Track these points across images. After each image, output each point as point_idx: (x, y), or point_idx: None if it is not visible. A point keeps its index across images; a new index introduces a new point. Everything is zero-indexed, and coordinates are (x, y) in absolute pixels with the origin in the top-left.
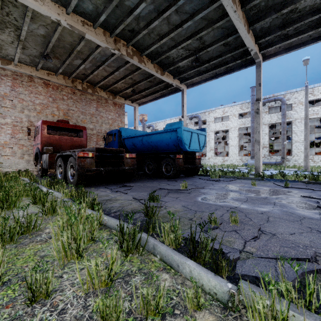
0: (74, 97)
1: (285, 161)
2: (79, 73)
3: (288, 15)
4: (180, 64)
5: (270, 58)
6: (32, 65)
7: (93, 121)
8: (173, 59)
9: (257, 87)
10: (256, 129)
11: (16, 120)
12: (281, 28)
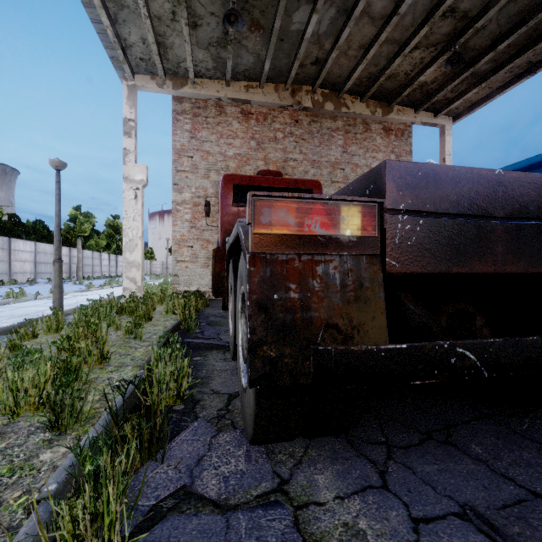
0: (296, 130)
1: None
2: (307, 62)
3: None
4: None
5: None
6: (219, 78)
7: (336, 179)
8: None
9: None
10: None
11: (197, 194)
12: None
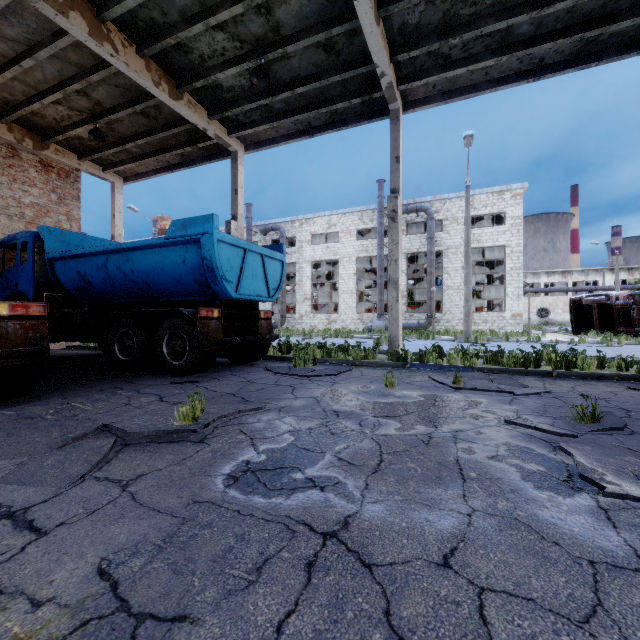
0: None
1: (434, 322)
2: None
3: (455, 6)
4: (222, 77)
5: (417, 108)
6: None
7: None
8: (203, 59)
9: (392, 163)
10: (391, 254)
11: None
12: (440, 35)
